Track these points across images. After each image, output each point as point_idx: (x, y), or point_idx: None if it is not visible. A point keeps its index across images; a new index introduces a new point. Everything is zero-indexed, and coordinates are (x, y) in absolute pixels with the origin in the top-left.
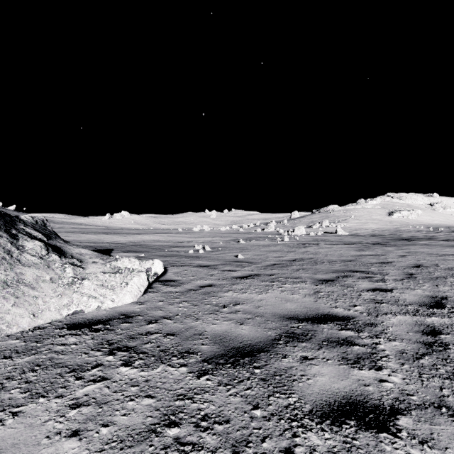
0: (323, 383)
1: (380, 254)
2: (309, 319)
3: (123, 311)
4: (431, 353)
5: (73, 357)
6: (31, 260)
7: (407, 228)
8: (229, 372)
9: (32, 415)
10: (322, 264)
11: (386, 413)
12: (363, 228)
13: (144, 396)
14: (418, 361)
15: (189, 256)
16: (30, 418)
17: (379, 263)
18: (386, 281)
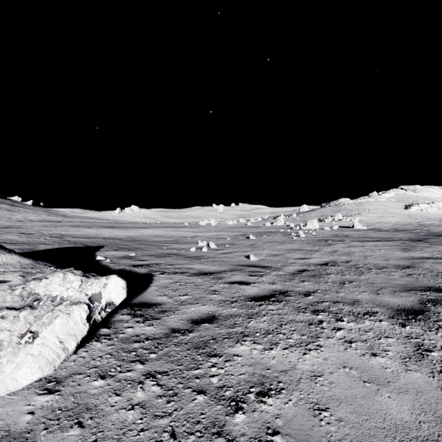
0: None
1: (441, 256)
2: None
3: None
4: None
5: None
6: None
7: (431, 222)
8: None
9: None
10: (370, 272)
11: None
12: (381, 221)
13: None
14: None
15: (189, 256)
16: None
17: None
18: None
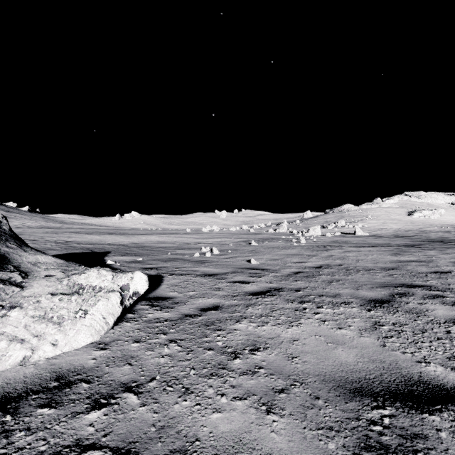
0: None
1: (425, 260)
2: (394, 396)
3: (63, 368)
4: None
5: None
6: None
7: (432, 229)
8: None
9: None
10: (358, 273)
11: None
12: (383, 228)
13: None
14: None
15: (194, 260)
16: None
17: (434, 273)
18: None
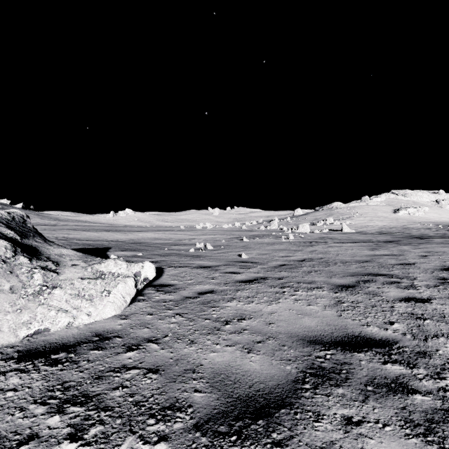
0: None
1: (397, 254)
2: (338, 344)
3: (99, 330)
4: None
5: None
6: None
7: (415, 226)
8: None
9: None
10: (335, 265)
11: None
12: (369, 225)
13: None
14: None
15: (190, 255)
16: None
17: (400, 264)
18: (418, 288)
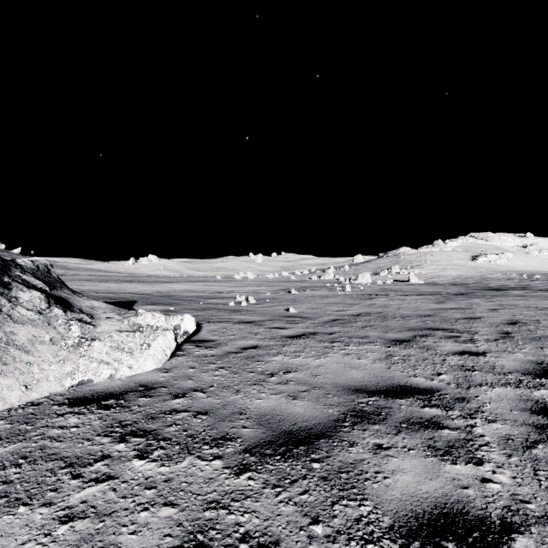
0: (406, 484)
1: (465, 307)
2: (382, 392)
3: (142, 381)
4: (546, 440)
5: (72, 445)
6: (26, 316)
7: (495, 276)
8: (278, 467)
9: (6, 533)
10: (394, 319)
11: (496, 531)
12: (441, 275)
13: (162, 504)
14: (530, 451)
15: (229, 309)
16: (2, 539)
17: (465, 319)
18: (477, 342)
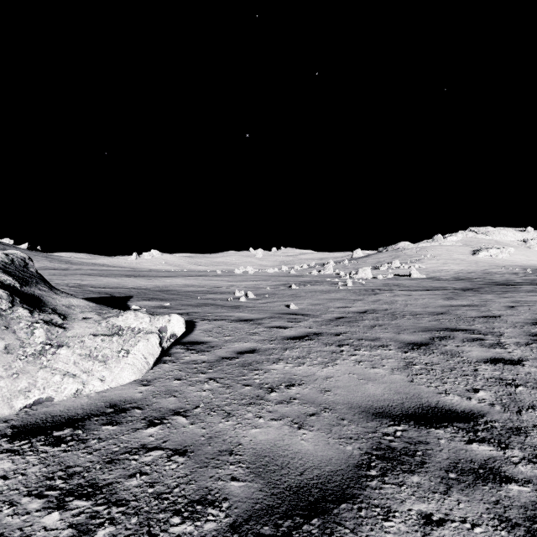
0: None
1: (478, 304)
2: (410, 417)
3: (114, 399)
4: None
5: None
6: None
7: (498, 270)
8: None
9: None
10: (403, 318)
11: None
12: (443, 269)
13: None
14: None
15: (227, 306)
16: None
17: (482, 317)
18: (507, 347)
